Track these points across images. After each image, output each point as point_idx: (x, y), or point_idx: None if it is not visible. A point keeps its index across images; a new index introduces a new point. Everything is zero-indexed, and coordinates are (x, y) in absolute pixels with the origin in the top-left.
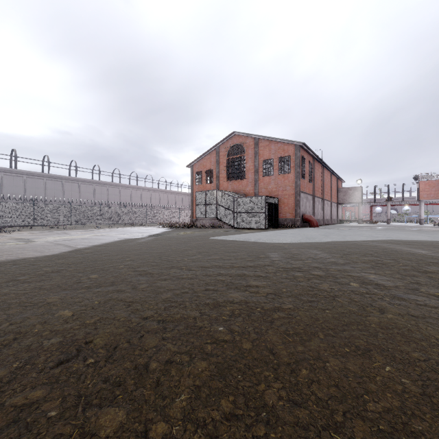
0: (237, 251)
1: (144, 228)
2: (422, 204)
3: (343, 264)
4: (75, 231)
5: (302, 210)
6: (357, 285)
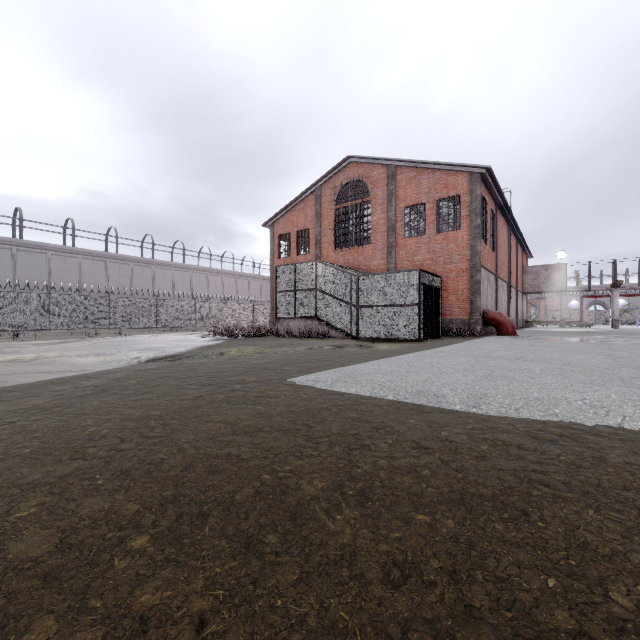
0: None
1: (177, 336)
2: None
3: None
4: (28, 344)
5: (482, 301)
6: None
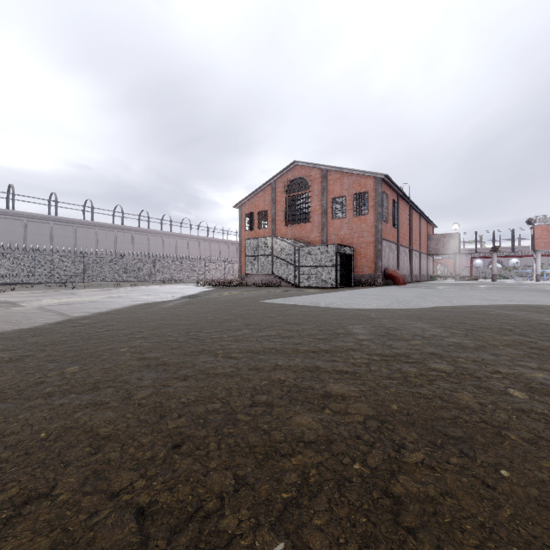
0: (302, 322)
1: (178, 286)
2: (538, 255)
3: (476, 349)
4: (86, 291)
5: (384, 263)
6: (522, 395)
